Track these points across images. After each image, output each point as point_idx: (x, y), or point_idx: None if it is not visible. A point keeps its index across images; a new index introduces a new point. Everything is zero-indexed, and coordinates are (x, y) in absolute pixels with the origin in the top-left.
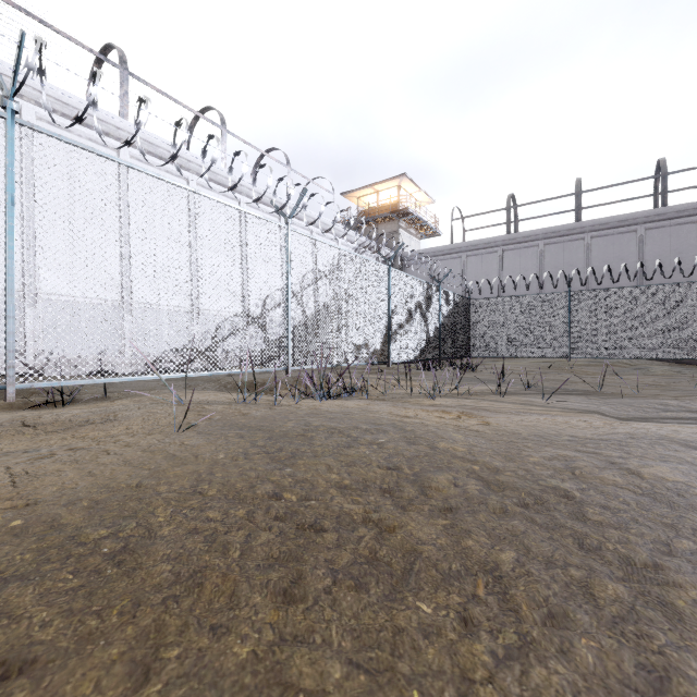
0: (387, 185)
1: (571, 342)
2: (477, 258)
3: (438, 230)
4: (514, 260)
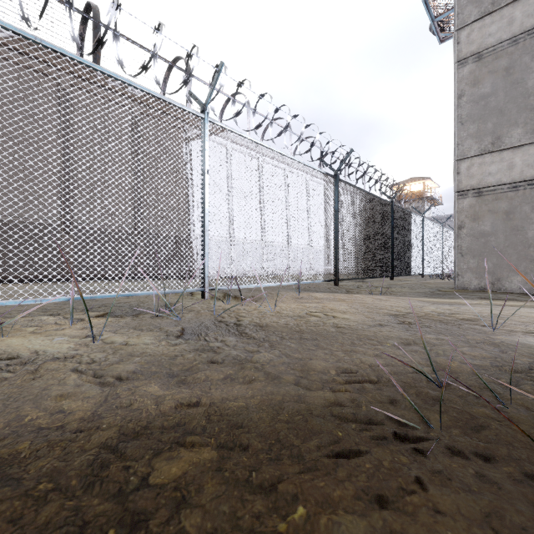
0: (417, 182)
1: None
2: None
3: (442, 202)
4: None
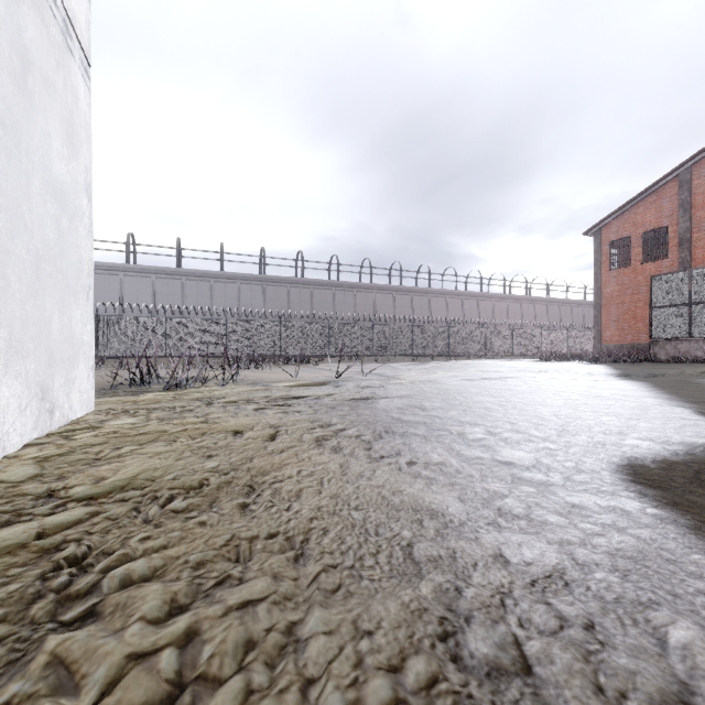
0: None
1: (167, 347)
2: (101, 277)
3: None
4: (133, 284)
